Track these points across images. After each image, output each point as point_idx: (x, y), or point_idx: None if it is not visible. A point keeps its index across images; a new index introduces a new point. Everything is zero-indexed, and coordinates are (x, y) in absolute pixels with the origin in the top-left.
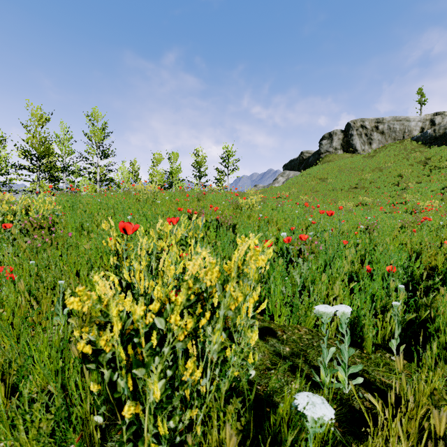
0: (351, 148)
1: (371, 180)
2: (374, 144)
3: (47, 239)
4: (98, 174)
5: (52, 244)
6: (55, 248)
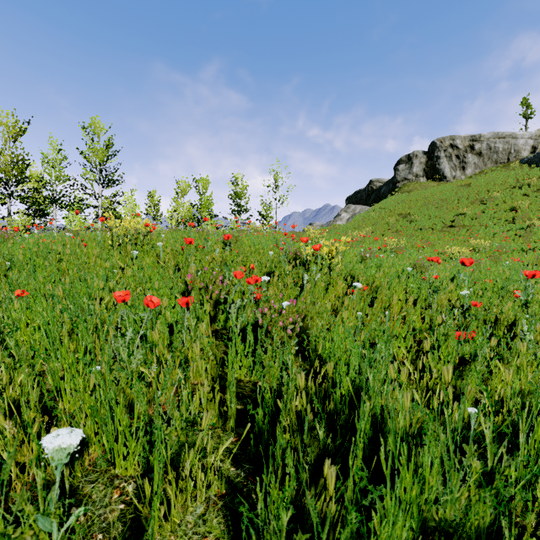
0: (438, 174)
1: (473, 216)
2: (469, 169)
3: None
4: (99, 208)
5: None
6: None
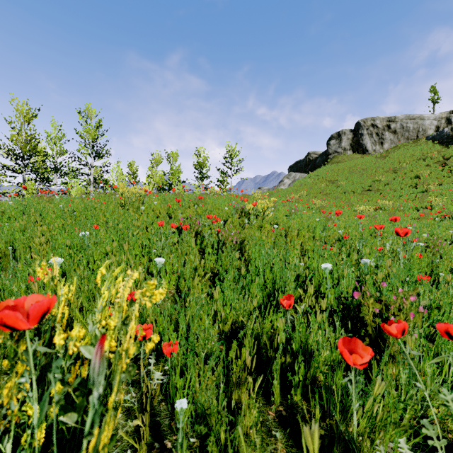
0: (361, 148)
1: (386, 182)
2: (386, 144)
3: None
4: (91, 176)
5: None
6: None
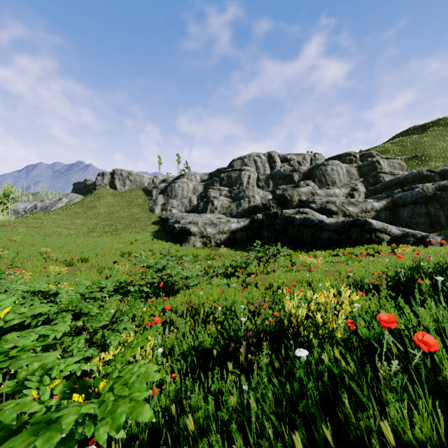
0: (114, 186)
1: (111, 212)
2: (127, 187)
3: None
4: None
5: None
6: None
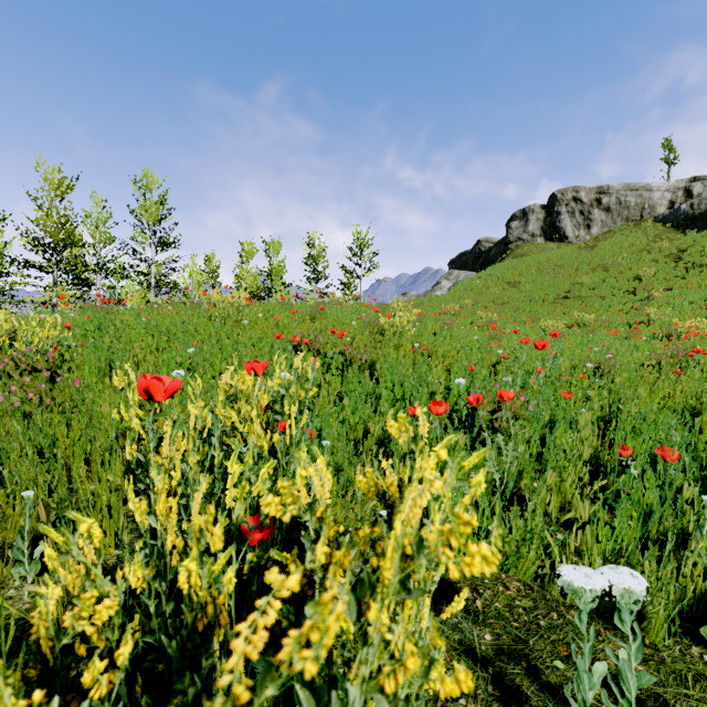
0: (558, 234)
1: (591, 285)
2: (595, 228)
3: (31, 396)
4: (152, 276)
5: (41, 403)
6: (48, 410)
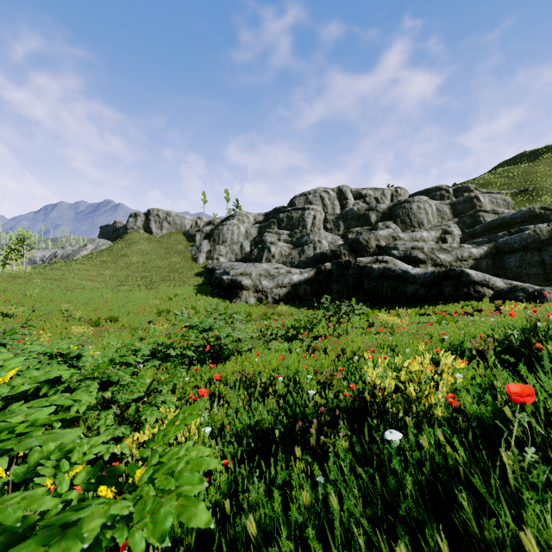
0: (150, 230)
1: (146, 261)
2: (164, 230)
3: None
4: None
5: None
6: None
